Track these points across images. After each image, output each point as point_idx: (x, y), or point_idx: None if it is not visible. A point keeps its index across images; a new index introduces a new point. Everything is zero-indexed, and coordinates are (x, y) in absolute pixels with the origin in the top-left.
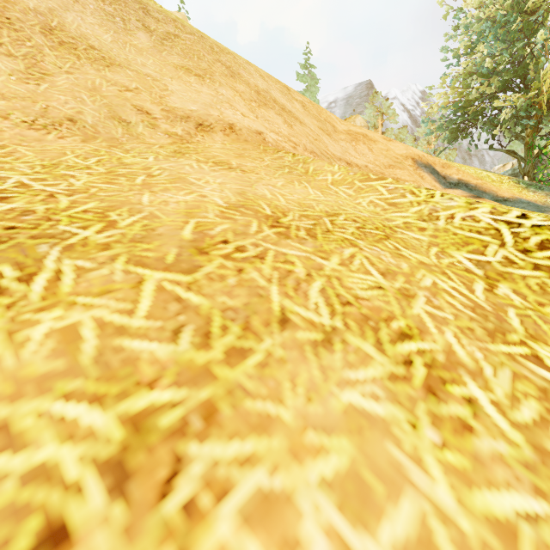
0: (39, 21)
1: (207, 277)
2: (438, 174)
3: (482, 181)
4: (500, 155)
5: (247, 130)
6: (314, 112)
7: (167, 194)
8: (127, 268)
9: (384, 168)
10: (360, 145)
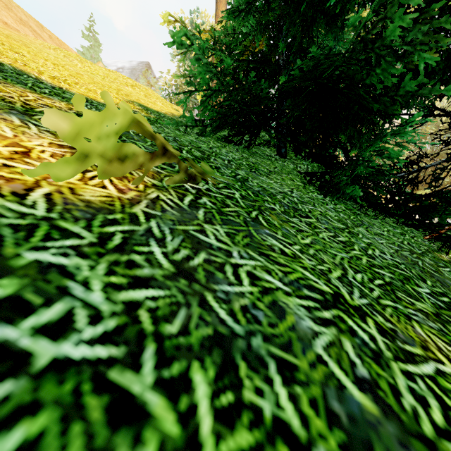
0: None
1: None
2: None
3: None
4: None
5: (13, 27)
6: (58, 42)
7: None
8: None
9: None
10: None
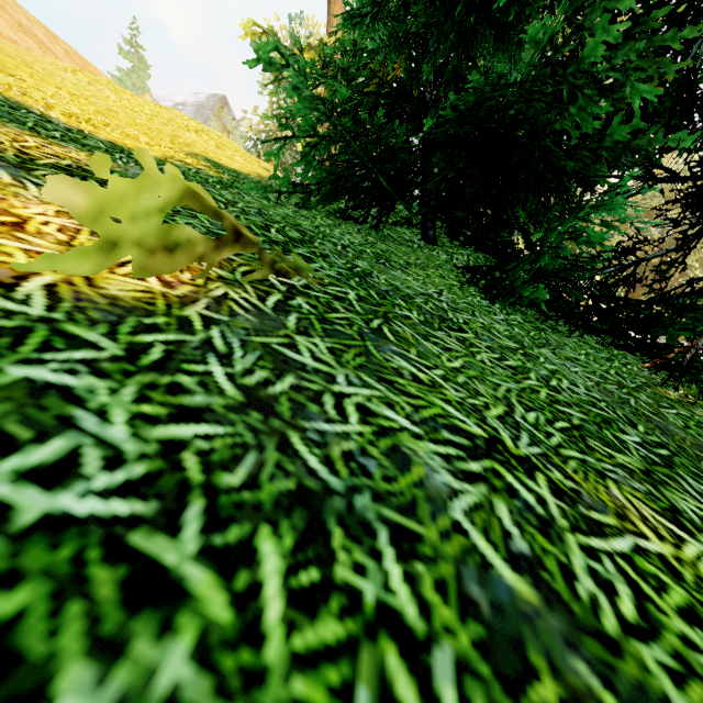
0: None
1: None
2: None
3: None
4: None
5: (7, 36)
6: (79, 62)
7: None
8: None
9: None
10: None
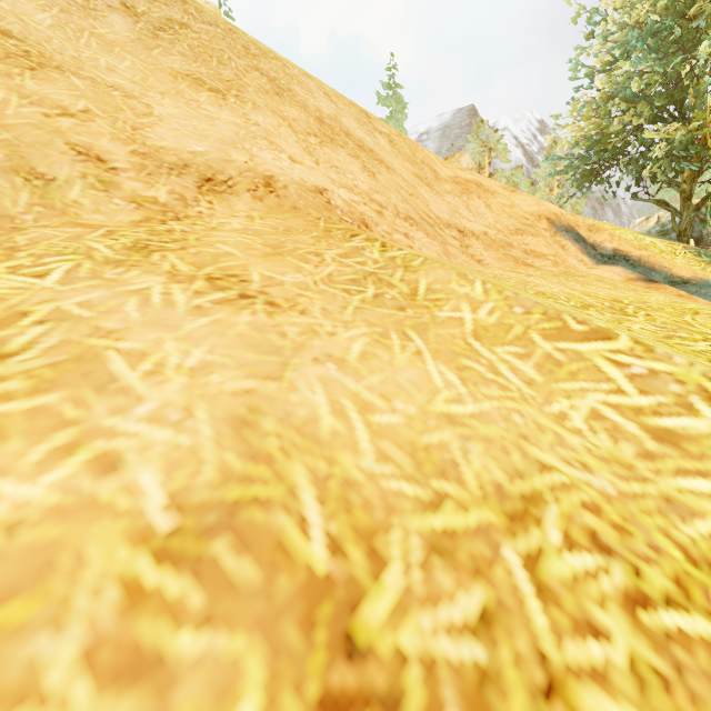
0: None
1: None
2: (585, 241)
3: (648, 253)
4: (641, 205)
5: (299, 186)
6: (407, 150)
7: None
8: None
9: (509, 233)
10: (474, 200)
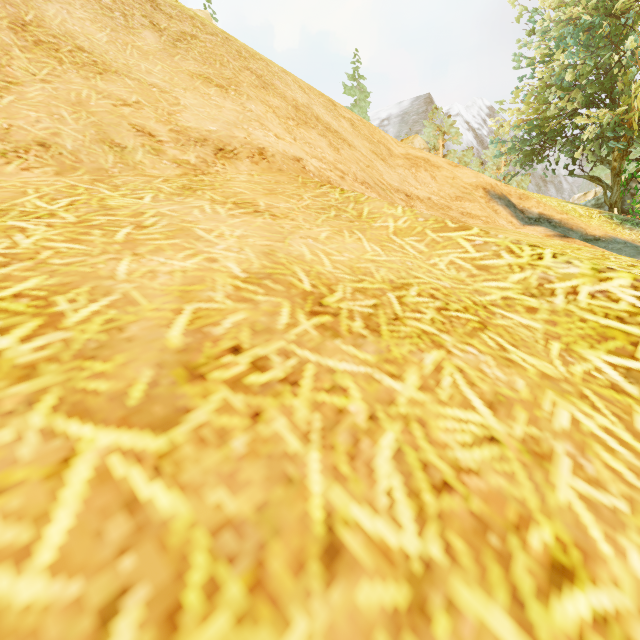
0: (9, 14)
1: (195, 436)
2: (515, 207)
3: (568, 216)
4: (580, 182)
5: (282, 156)
6: (366, 131)
7: (157, 258)
8: (51, 424)
9: (450, 200)
10: (421, 172)
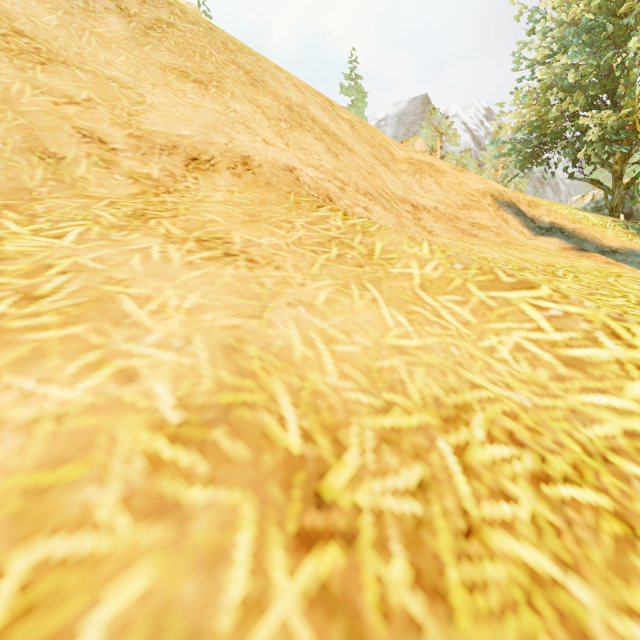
0: None
1: None
2: (525, 215)
3: (581, 225)
4: (577, 184)
5: (272, 165)
6: (366, 134)
7: (21, 381)
8: None
9: (457, 208)
10: (426, 179)
